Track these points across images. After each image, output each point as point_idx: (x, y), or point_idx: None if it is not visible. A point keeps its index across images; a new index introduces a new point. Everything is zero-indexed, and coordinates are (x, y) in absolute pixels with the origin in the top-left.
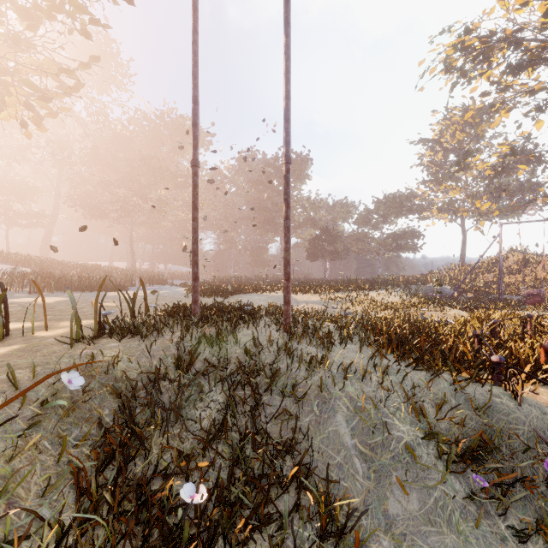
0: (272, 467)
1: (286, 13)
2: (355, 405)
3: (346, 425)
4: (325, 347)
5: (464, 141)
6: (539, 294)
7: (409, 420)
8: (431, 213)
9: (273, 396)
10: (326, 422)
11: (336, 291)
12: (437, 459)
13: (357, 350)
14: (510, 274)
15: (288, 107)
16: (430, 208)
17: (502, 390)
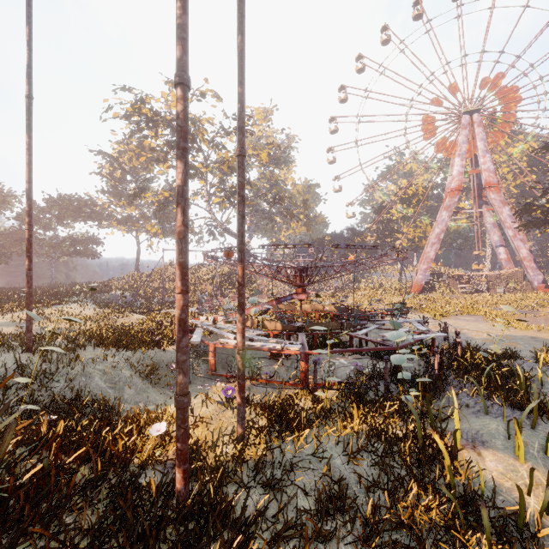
0: (78, 401)
1: (30, 121)
2: (103, 372)
3: (101, 381)
4: (78, 352)
5: (139, 168)
6: None
7: (128, 369)
8: (112, 224)
9: (53, 384)
10: (91, 383)
11: (21, 309)
12: (140, 378)
13: (92, 351)
14: (170, 281)
15: (31, 189)
16: (110, 219)
17: (160, 350)
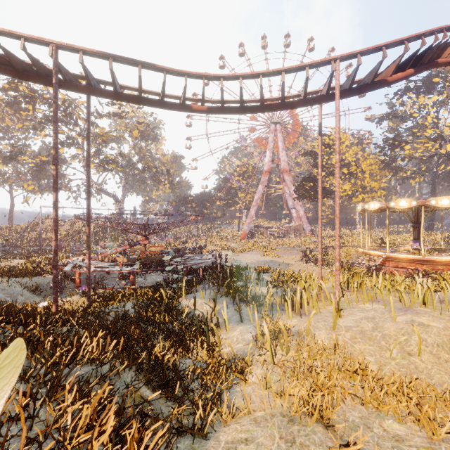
0: None
1: None
2: (2, 289)
3: (1, 294)
4: None
5: (13, 128)
6: (61, 245)
7: (19, 287)
8: None
9: None
10: None
11: None
12: (28, 292)
13: None
14: (47, 232)
15: None
16: None
17: (41, 277)
